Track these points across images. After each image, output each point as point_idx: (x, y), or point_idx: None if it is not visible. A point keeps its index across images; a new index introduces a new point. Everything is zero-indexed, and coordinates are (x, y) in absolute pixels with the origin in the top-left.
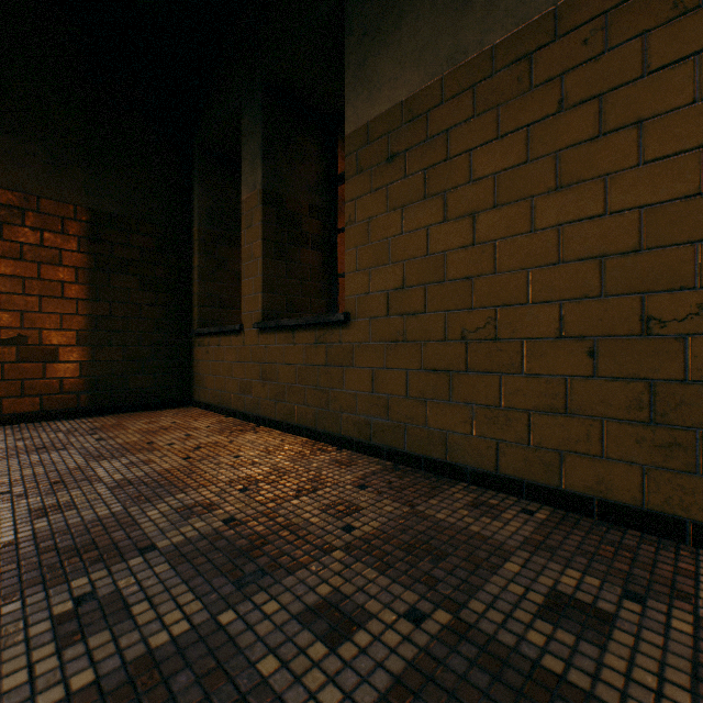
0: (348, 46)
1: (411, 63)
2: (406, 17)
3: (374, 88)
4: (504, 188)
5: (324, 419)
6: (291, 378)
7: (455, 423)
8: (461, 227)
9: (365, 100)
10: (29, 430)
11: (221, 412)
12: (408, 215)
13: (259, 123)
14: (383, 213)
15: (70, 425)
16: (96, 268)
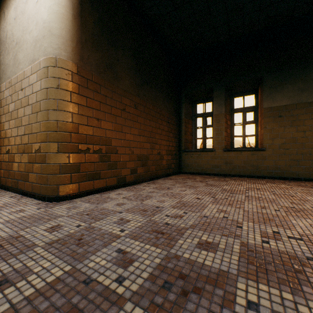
0: (264, 88)
1: (286, 98)
2: (285, 88)
3: (274, 100)
4: (311, 128)
5: (255, 172)
6: (240, 163)
7: (299, 170)
8: (301, 133)
9: (271, 102)
10: (171, 179)
11: (200, 174)
12: (285, 129)
13: (223, 95)
14: (277, 127)
15: (176, 178)
16: (167, 131)
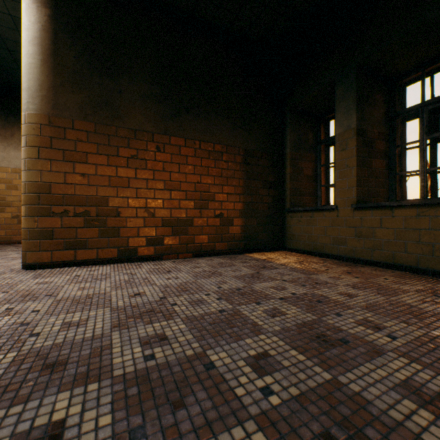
0: None
1: None
2: None
3: None
4: None
5: (426, 261)
6: (388, 236)
7: None
8: None
9: None
10: (232, 258)
11: (313, 254)
12: None
13: (353, 90)
14: None
15: (247, 257)
16: (246, 178)
